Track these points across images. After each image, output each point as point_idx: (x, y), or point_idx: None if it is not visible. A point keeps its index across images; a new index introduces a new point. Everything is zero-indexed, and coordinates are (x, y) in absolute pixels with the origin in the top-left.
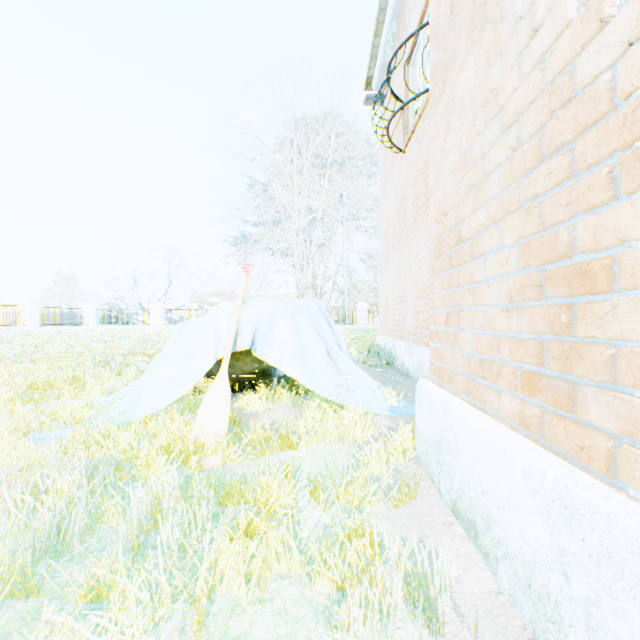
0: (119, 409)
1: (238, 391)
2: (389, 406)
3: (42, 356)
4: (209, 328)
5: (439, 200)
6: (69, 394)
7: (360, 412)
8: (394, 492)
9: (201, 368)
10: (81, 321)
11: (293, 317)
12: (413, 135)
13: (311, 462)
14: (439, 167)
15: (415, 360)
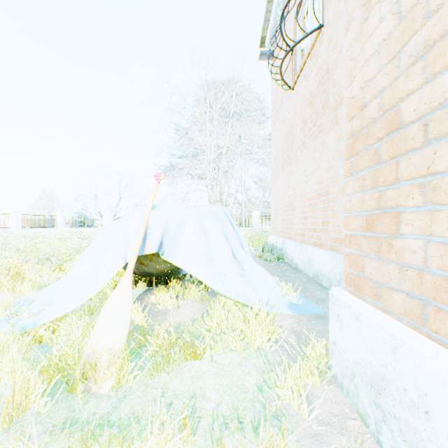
0: (32, 310)
1: (155, 285)
2: (289, 303)
3: (5, 252)
4: (119, 232)
5: (356, 93)
6: (6, 288)
7: (264, 312)
8: (320, 443)
9: (109, 271)
10: (53, 225)
11: (201, 221)
12: (301, 73)
13: (216, 382)
14: (354, 59)
15: (304, 257)
